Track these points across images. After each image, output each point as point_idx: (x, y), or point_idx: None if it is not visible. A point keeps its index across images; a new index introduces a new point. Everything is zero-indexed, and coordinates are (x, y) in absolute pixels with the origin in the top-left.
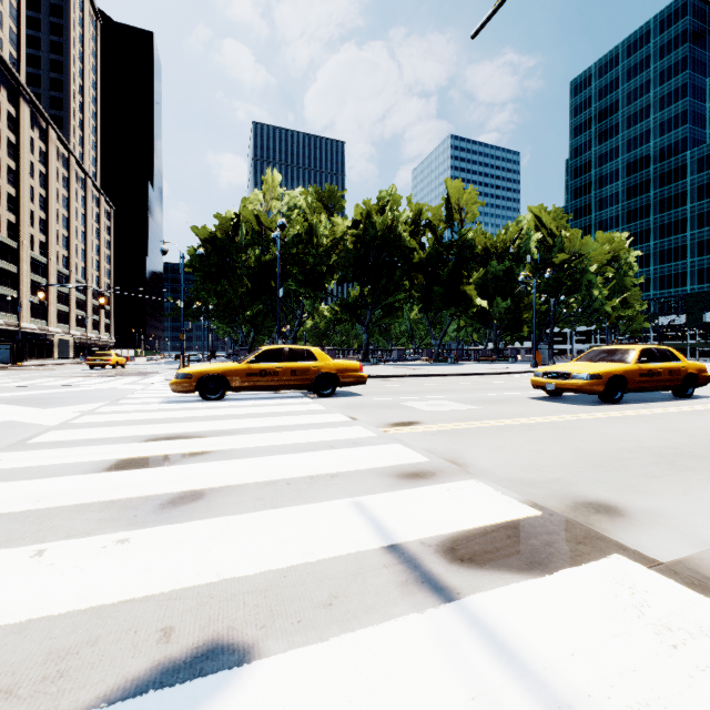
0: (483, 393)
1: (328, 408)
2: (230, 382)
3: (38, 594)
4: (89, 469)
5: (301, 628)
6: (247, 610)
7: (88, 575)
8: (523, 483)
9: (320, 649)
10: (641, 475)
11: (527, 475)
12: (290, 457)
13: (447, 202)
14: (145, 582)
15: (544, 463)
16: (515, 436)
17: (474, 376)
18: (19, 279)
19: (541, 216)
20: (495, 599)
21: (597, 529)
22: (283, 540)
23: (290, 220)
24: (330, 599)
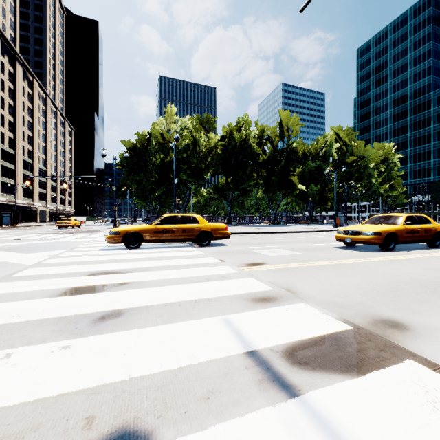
0: (304, 244)
1: (206, 254)
2: (143, 237)
3: (1, 388)
4: (49, 294)
5: (187, 418)
6: (149, 402)
7: (38, 373)
8: (336, 305)
9: (200, 437)
10: (416, 300)
11: (339, 300)
12: (181, 287)
13: (280, 124)
14: (78, 379)
15: (349, 291)
16: (328, 272)
17: (297, 233)
18: (15, 173)
19: (339, 133)
20: (327, 395)
21: (392, 340)
22: (175, 347)
23: (182, 136)
24: (207, 394)
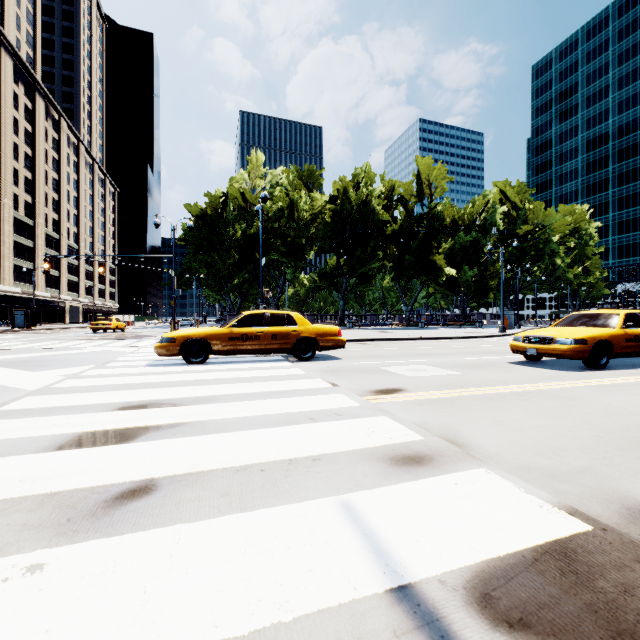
0: (460, 357)
1: (308, 373)
2: (212, 346)
3: None
4: (44, 446)
5: None
6: None
7: None
8: (545, 474)
9: None
10: None
11: (545, 462)
12: (266, 432)
13: (418, 178)
14: None
15: (558, 444)
16: (510, 407)
17: (446, 340)
18: (35, 252)
19: (506, 191)
20: None
21: None
22: (248, 573)
23: (272, 196)
24: None
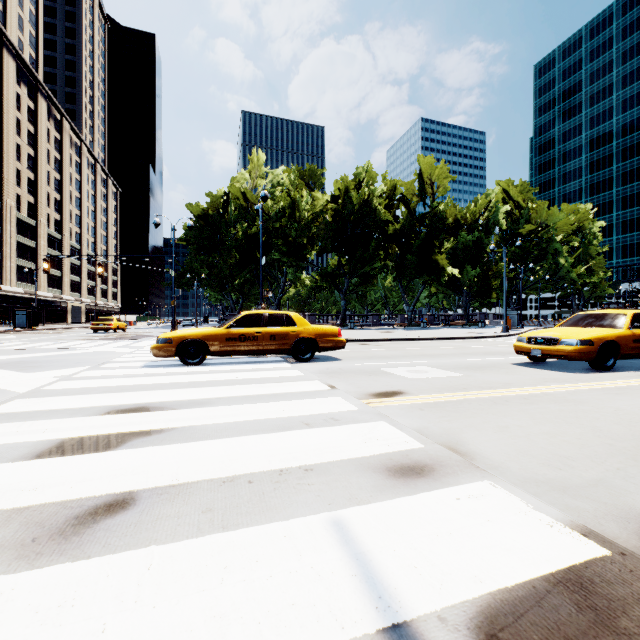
0: (462, 358)
1: (307, 374)
2: (209, 346)
3: None
4: (22, 454)
5: None
6: None
7: None
8: (554, 487)
9: None
10: None
11: (554, 473)
12: (257, 439)
13: (420, 177)
14: None
15: (567, 453)
16: (515, 412)
17: (448, 340)
18: (37, 252)
19: (509, 190)
20: None
21: None
22: (223, 608)
23: (273, 196)
24: None
